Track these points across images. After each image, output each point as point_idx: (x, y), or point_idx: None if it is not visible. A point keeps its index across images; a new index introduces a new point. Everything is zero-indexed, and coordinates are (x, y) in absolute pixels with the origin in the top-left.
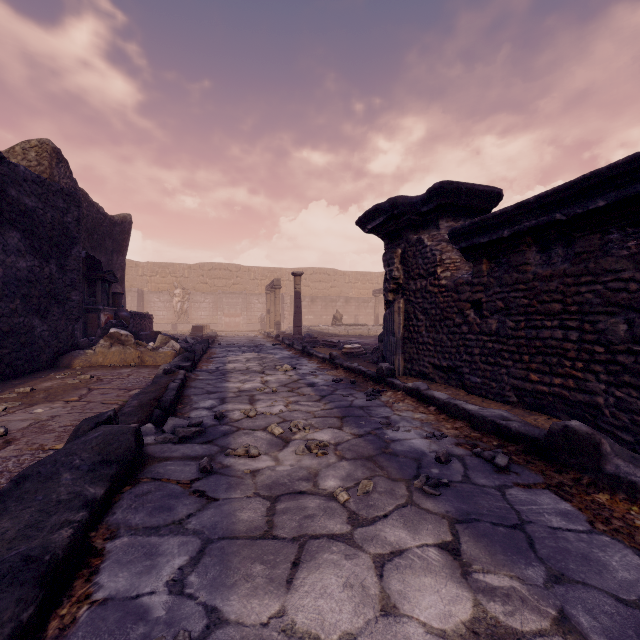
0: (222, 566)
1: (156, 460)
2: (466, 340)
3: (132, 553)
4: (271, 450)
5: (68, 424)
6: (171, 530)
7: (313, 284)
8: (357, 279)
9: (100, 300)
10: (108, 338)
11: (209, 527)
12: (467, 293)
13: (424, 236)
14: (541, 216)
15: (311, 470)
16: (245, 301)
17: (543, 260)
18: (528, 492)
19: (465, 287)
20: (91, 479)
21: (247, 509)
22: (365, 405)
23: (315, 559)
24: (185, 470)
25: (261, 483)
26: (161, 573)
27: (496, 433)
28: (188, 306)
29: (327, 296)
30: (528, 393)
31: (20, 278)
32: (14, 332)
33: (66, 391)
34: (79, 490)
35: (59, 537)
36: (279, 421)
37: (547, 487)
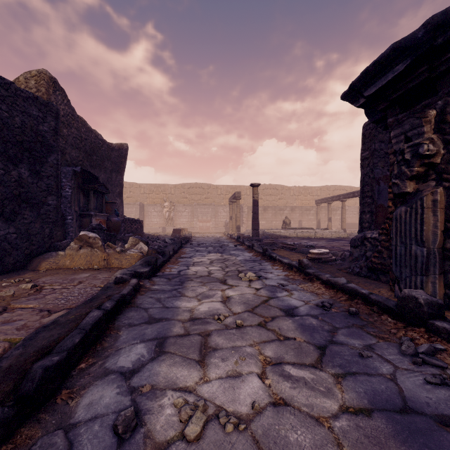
0: None
1: None
2: None
3: None
4: None
5: None
6: None
7: (265, 197)
8: (300, 192)
9: (92, 207)
10: (78, 240)
11: None
12: None
13: None
14: None
15: None
16: (213, 210)
17: None
18: None
19: None
20: None
21: None
22: (447, 411)
23: None
24: None
25: None
26: None
27: None
28: (173, 214)
29: (276, 206)
30: None
31: None
32: None
33: None
34: None
35: None
36: None
37: None
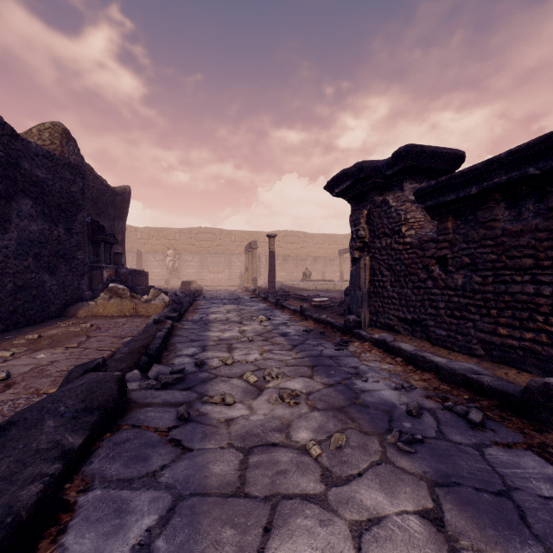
0: (191, 528)
1: (138, 406)
2: (431, 294)
3: (102, 509)
4: (246, 398)
5: (64, 369)
6: (144, 483)
7: (285, 245)
8: (324, 240)
9: (103, 259)
10: (108, 291)
11: (181, 481)
12: (432, 250)
13: (389, 197)
14: (512, 171)
15: (284, 420)
16: (227, 260)
17: (512, 216)
18: (509, 452)
19: (430, 244)
20: (72, 427)
21: (220, 461)
22: (334, 355)
23: (288, 524)
24: (164, 417)
25: (235, 433)
26: (128, 535)
27: (466, 386)
28: (179, 264)
29: (298, 255)
30: (496, 346)
31: (32, 239)
32: (27, 286)
33: (68, 338)
34: (59, 439)
35: (27, 494)
36: (254, 369)
37: (528, 447)
